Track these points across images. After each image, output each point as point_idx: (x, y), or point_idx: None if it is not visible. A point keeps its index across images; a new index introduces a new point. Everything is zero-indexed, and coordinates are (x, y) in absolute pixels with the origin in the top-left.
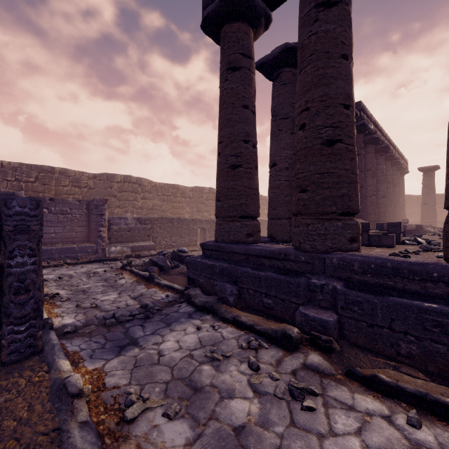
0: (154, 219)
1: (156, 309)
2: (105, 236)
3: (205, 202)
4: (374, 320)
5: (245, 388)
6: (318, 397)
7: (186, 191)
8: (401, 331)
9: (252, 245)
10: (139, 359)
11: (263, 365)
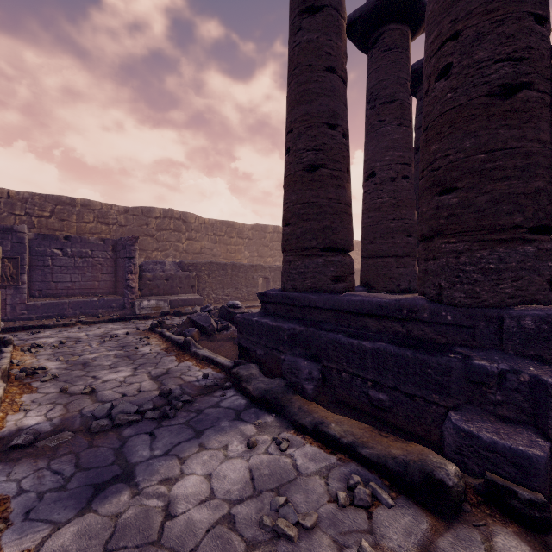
0: (201, 265)
1: (184, 399)
2: (135, 286)
3: (269, 244)
4: None
5: None
6: None
7: (245, 230)
8: None
9: (344, 295)
10: (121, 526)
11: None
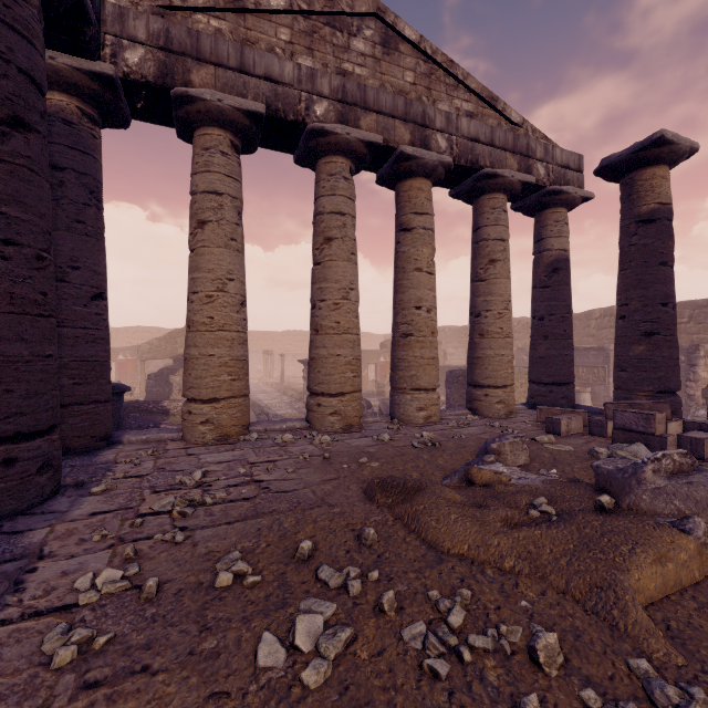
0: None
1: None
2: (694, 394)
3: None
4: None
5: None
6: None
7: None
8: None
9: None
10: None
11: None
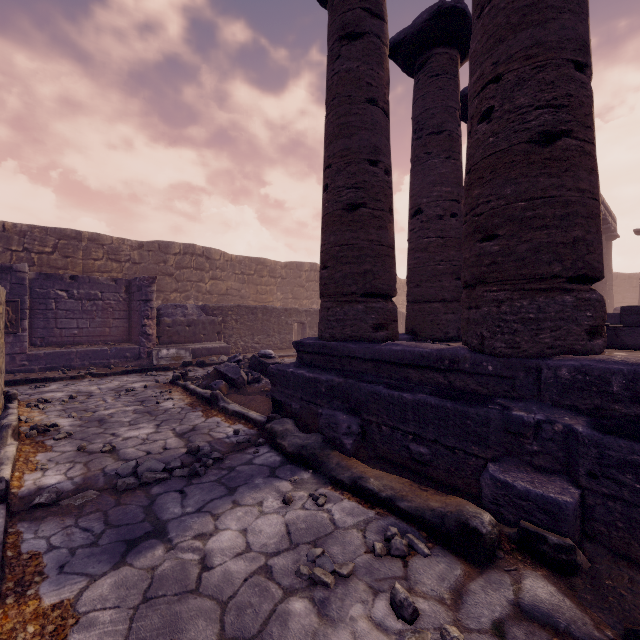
0: (227, 309)
1: (214, 457)
2: (152, 333)
3: (305, 284)
4: None
5: None
6: None
7: (277, 269)
8: None
9: (385, 344)
10: (158, 577)
11: (424, 604)
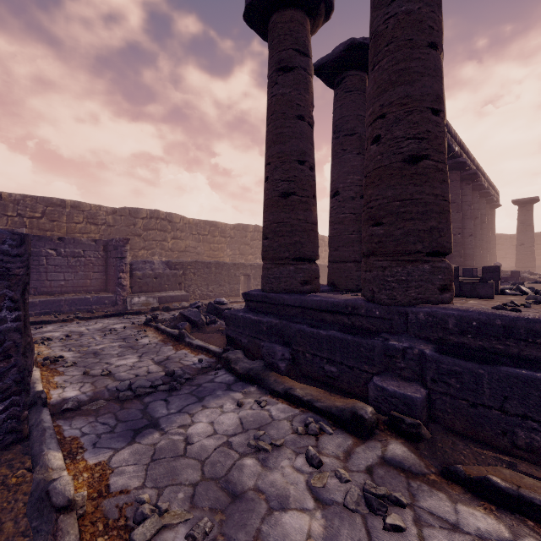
0: (187, 264)
1: (186, 377)
2: (126, 284)
3: (250, 243)
4: (478, 397)
5: (302, 494)
6: (406, 509)
7: (227, 230)
8: (518, 414)
9: (309, 296)
10: (158, 449)
11: (327, 459)
